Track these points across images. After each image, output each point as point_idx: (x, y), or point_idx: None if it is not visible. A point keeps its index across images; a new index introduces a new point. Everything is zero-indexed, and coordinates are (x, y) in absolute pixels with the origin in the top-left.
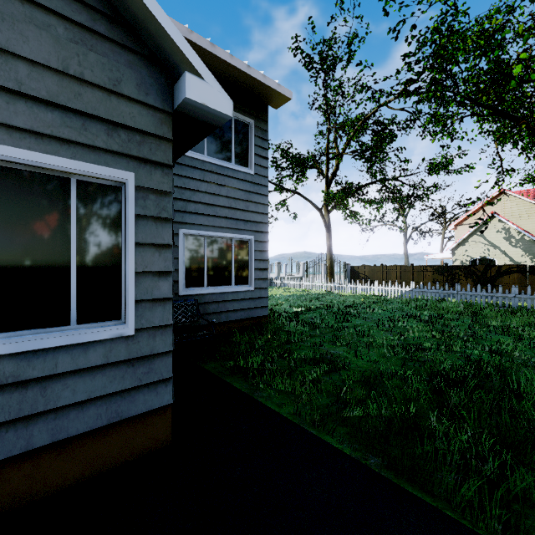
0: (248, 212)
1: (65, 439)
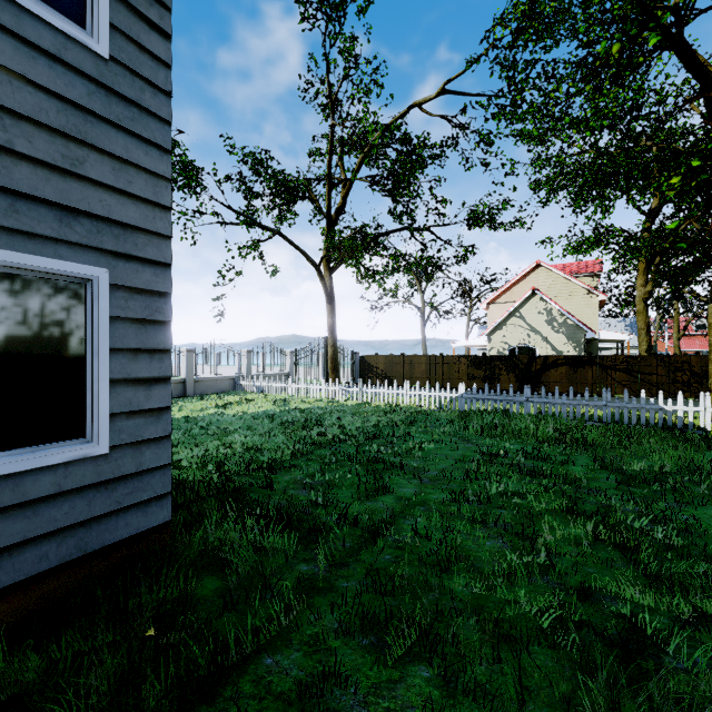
0: (81, 182)
1: None
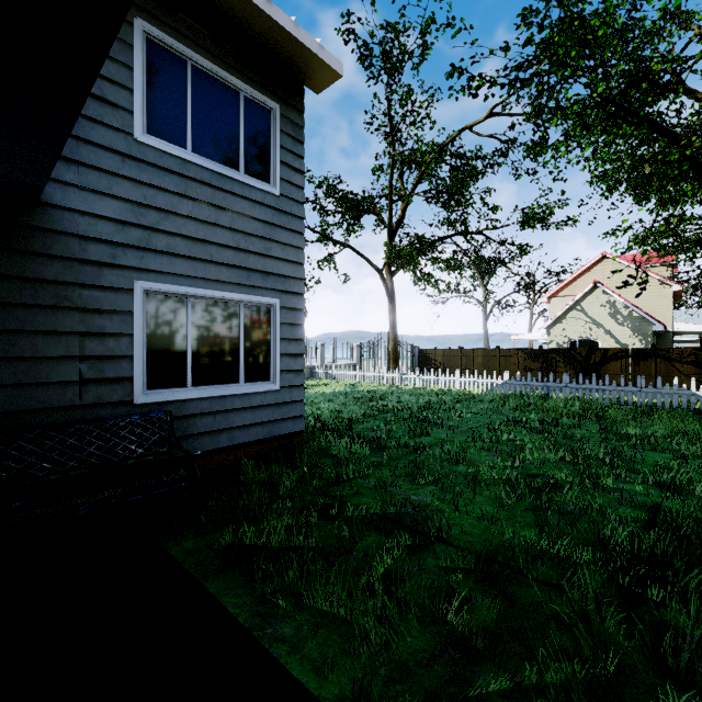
0: (270, 259)
1: None
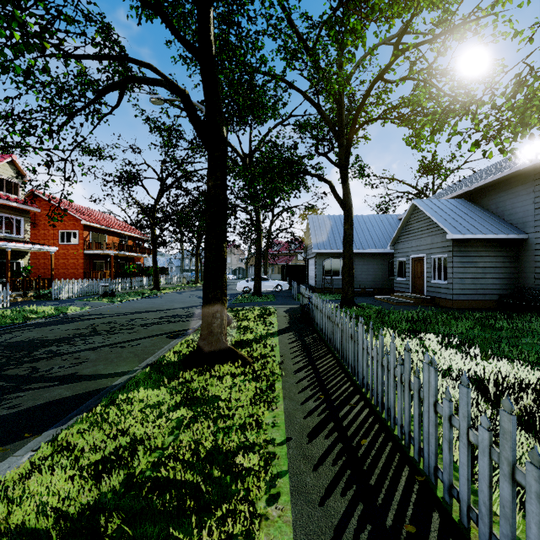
0: None
1: (441, 298)
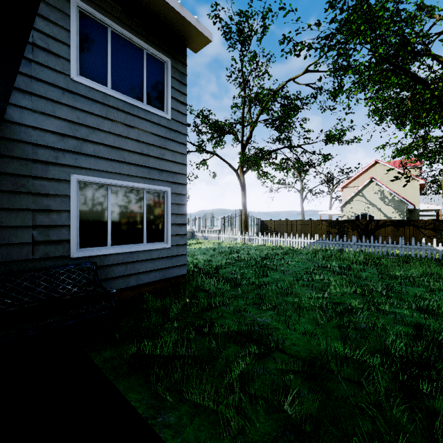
0: (164, 161)
1: None
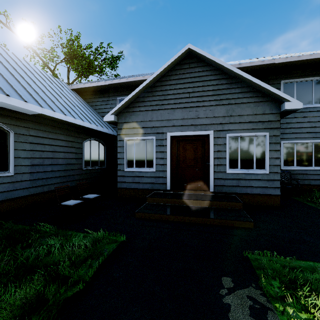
0: None
1: (253, 194)
